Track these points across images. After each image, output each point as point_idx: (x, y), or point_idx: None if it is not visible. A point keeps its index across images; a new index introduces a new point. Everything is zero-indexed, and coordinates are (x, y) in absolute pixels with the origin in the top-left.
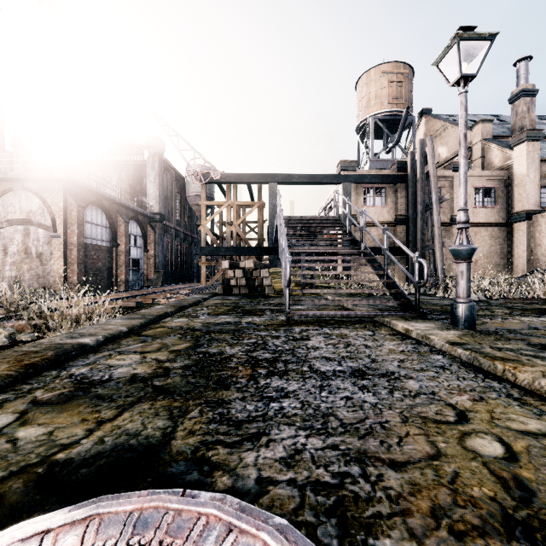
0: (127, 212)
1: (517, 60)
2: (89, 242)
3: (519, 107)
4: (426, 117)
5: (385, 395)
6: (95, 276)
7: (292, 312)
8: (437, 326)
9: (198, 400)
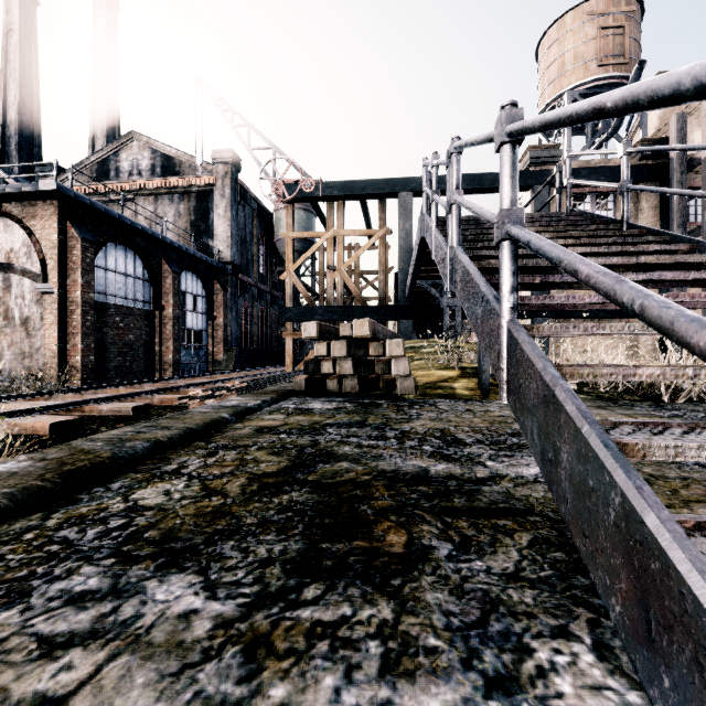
0: (179, 257)
1: None
2: (111, 302)
3: None
4: None
5: None
6: (121, 356)
7: None
8: None
9: None
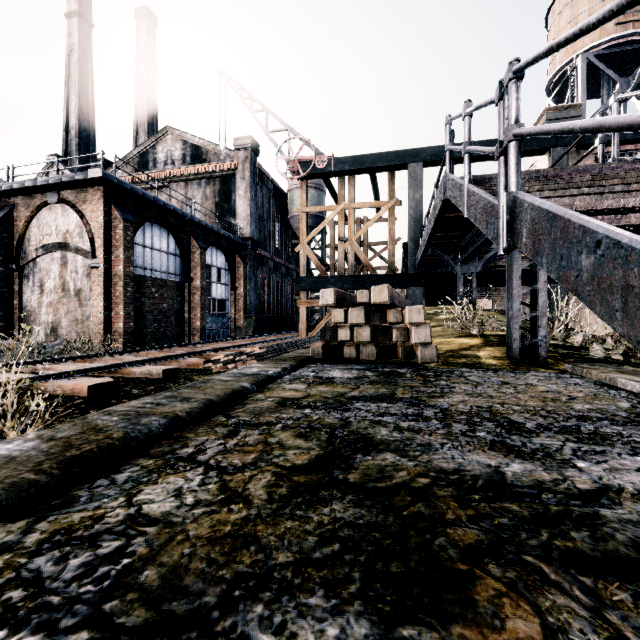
0: (206, 235)
1: None
2: (148, 275)
3: None
4: None
5: None
6: (157, 323)
7: None
8: None
9: None
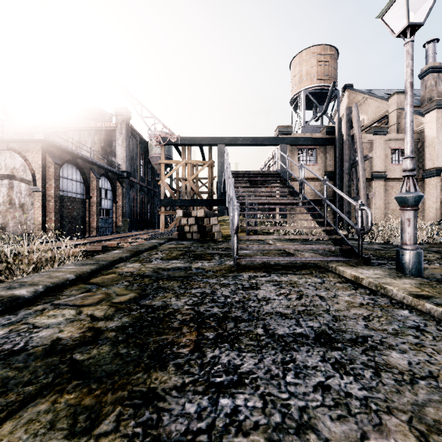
0: (99, 169)
1: (426, 42)
2: (65, 195)
3: (427, 81)
4: (348, 91)
5: (371, 381)
6: (70, 224)
7: (239, 258)
8: (386, 273)
9: (120, 392)
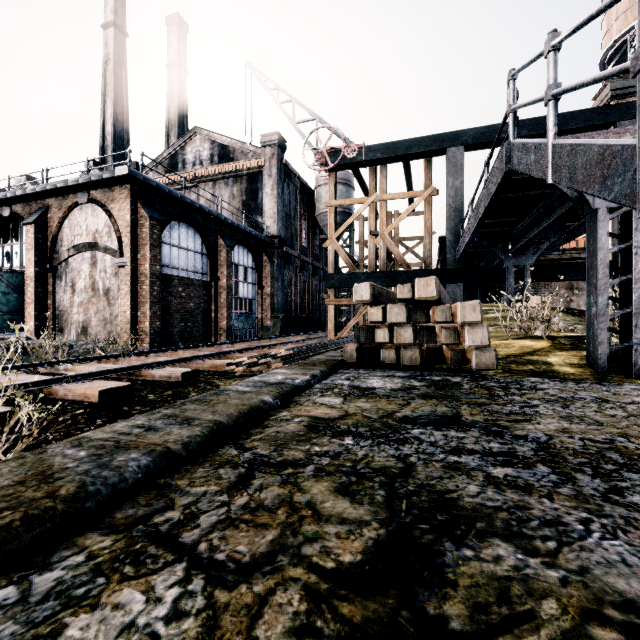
0: (232, 233)
1: None
2: (175, 274)
3: None
4: None
5: None
6: (183, 322)
7: None
8: None
9: None
